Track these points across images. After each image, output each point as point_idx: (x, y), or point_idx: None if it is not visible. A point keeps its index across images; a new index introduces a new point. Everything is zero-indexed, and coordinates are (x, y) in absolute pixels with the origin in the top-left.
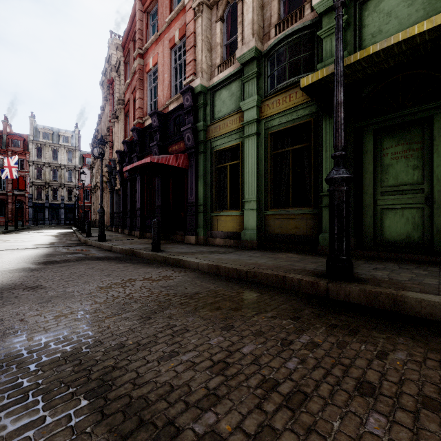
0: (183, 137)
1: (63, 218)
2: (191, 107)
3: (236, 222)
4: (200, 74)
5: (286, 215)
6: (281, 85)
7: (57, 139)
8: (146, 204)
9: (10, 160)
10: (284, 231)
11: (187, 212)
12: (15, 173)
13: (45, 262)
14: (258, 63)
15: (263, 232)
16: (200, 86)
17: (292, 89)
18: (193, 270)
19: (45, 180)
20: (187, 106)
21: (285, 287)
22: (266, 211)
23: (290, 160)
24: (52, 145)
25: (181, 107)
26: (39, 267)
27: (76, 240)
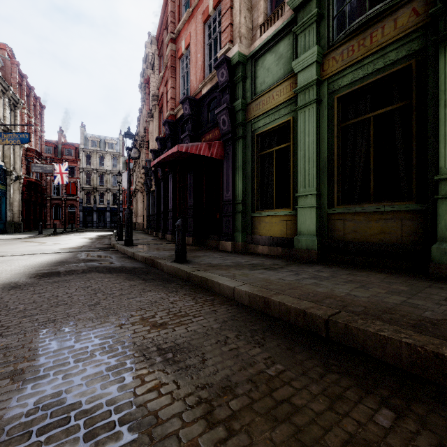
0: (218, 123)
1: (109, 221)
2: (226, 83)
3: (285, 225)
4: (238, 39)
5: (364, 214)
6: (357, 21)
7: (104, 146)
8: (178, 205)
9: (61, 167)
10: (360, 238)
11: (223, 213)
12: (65, 179)
13: (45, 273)
14: (318, 2)
15: (326, 238)
16: (238, 54)
17: (375, 23)
18: (225, 299)
19: (93, 186)
20: (222, 83)
21: (442, 382)
22: (330, 209)
23: (371, 132)
24: (99, 152)
25: (216, 87)
26: (29, 281)
27: (106, 244)
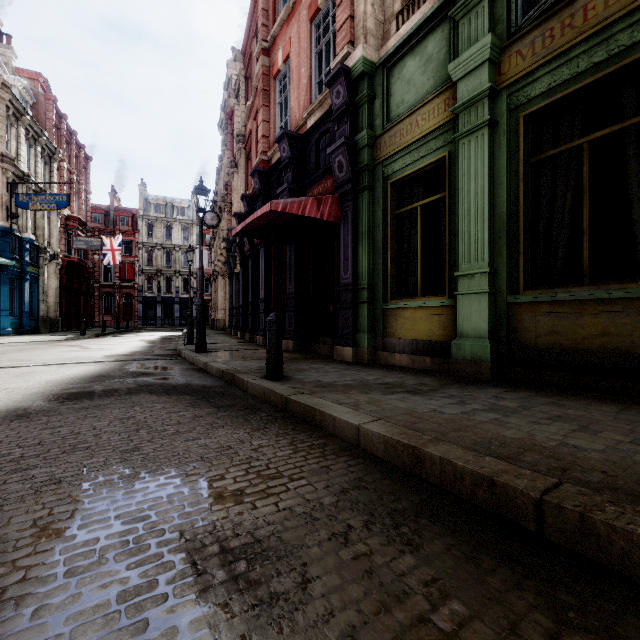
0: (331, 168)
1: (178, 317)
2: (344, 106)
3: (437, 322)
4: (363, 39)
5: (572, 303)
6: None
7: (171, 212)
8: (273, 293)
9: (113, 242)
10: (565, 343)
11: (339, 303)
12: (119, 258)
13: (72, 394)
14: None
15: (505, 343)
16: (363, 61)
17: None
18: (344, 446)
19: (157, 267)
20: (338, 106)
21: None
22: (513, 296)
23: (583, 168)
24: (165, 220)
25: (328, 116)
26: (45, 407)
27: (171, 349)
